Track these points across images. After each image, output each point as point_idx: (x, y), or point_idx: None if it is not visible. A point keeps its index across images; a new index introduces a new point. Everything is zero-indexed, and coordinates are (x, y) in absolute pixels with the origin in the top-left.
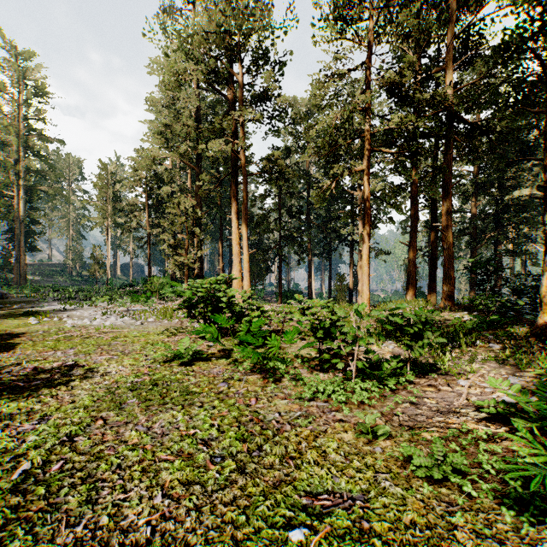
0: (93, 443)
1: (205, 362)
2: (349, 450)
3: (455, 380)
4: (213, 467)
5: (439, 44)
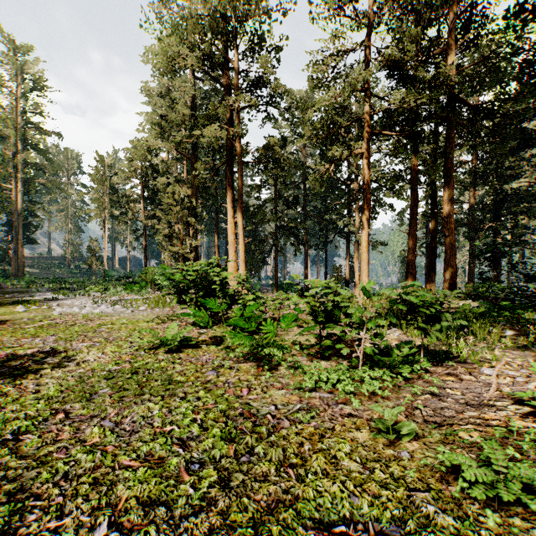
0: (43, 442)
1: (194, 350)
2: (367, 455)
3: (476, 369)
4: (187, 479)
5: (439, 27)
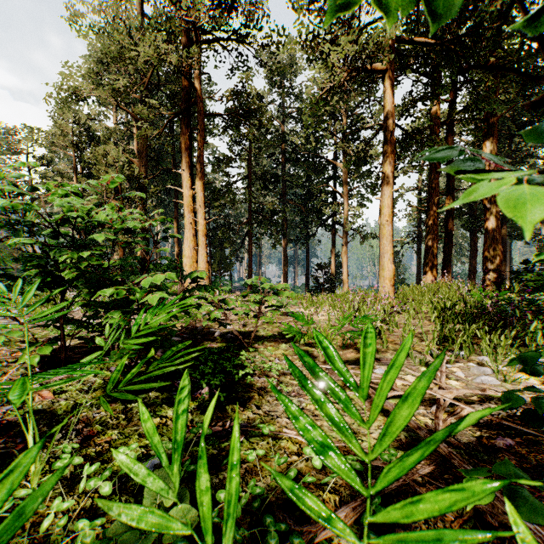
0: None
1: None
2: None
3: None
4: None
5: None
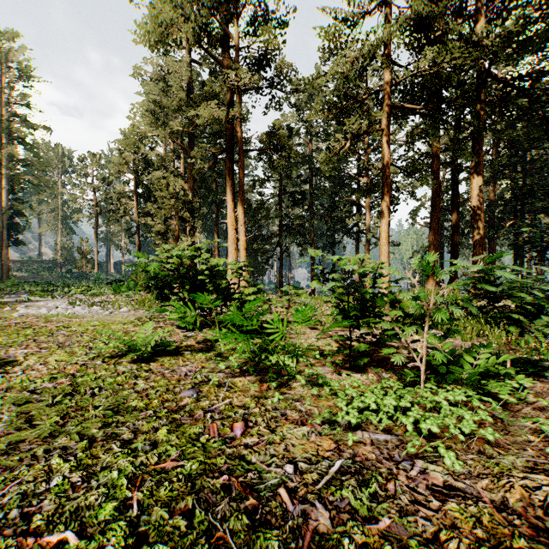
0: None
1: (173, 358)
2: None
3: None
4: None
5: None
